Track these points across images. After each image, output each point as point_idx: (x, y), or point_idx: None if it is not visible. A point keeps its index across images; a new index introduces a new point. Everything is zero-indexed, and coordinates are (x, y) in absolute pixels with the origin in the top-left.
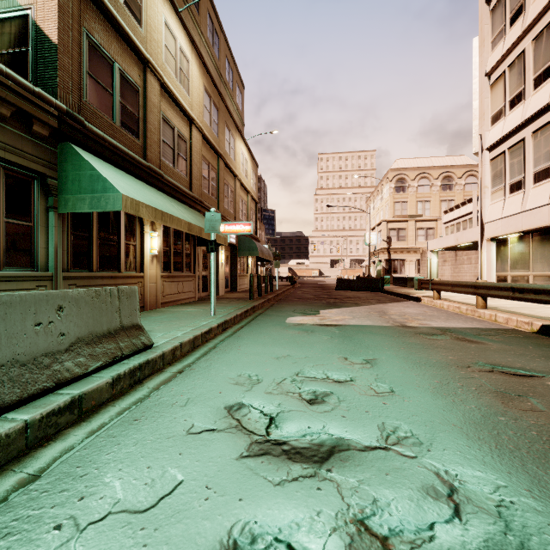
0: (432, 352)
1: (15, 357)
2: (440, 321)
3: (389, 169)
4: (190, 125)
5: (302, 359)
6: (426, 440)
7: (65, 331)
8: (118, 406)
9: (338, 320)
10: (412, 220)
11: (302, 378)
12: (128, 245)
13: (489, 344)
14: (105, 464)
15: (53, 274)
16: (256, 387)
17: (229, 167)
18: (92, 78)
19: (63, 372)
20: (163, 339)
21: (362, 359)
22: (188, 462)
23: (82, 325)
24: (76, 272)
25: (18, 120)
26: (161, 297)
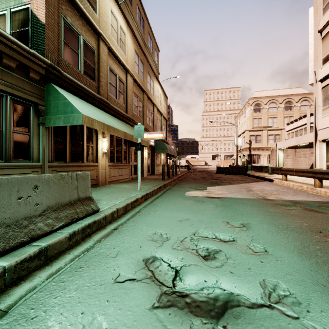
0: (290, 219)
1: (2, 221)
2: (290, 196)
3: (250, 98)
4: (126, 73)
5: (197, 222)
6: (303, 300)
7: (39, 202)
8: (72, 253)
9: (219, 194)
10: (265, 129)
11: (198, 237)
12: (88, 146)
13: None
14: (51, 307)
15: (42, 164)
16: (165, 243)
17: (149, 98)
18: (66, 44)
19: (36, 230)
20: (106, 206)
21: (239, 223)
22: (112, 310)
23: (51, 198)
24: (56, 163)
25: (20, 70)
26: (108, 178)
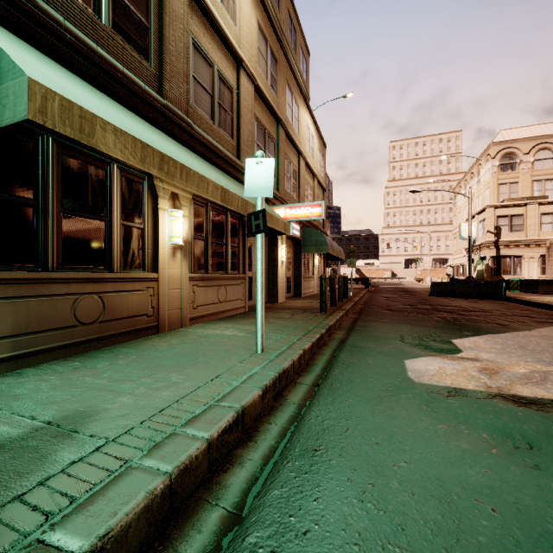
0: None
1: None
2: None
3: (491, 143)
4: (237, 69)
5: None
6: None
7: None
8: None
9: (532, 377)
10: (532, 203)
11: None
12: (128, 228)
13: None
14: None
15: None
16: None
17: (291, 138)
18: None
19: None
20: (55, 503)
21: None
22: None
23: None
24: None
25: None
26: (189, 310)
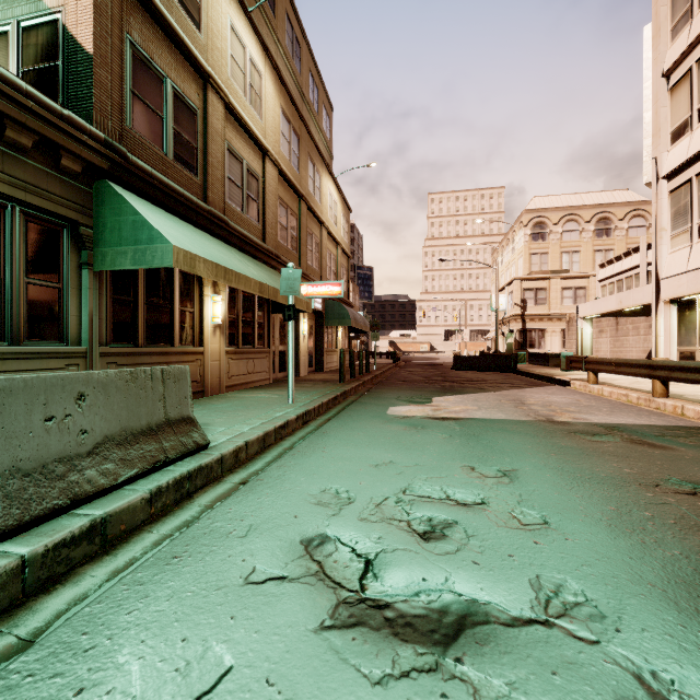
0: (598, 461)
1: (15, 465)
2: (602, 415)
3: (524, 211)
4: (263, 158)
5: (411, 468)
6: (611, 610)
7: (88, 427)
8: (156, 531)
9: (457, 411)
10: (555, 277)
11: (412, 497)
12: (184, 312)
13: (681, 450)
14: (122, 630)
15: (87, 350)
16: (346, 509)
17: (313, 211)
18: (137, 98)
19: (82, 484)
20: (224, 436)
21: (496, 470)
22: (243, 634)
23: (112, 418)
24: (116, 347)
25: (42, 152)
26: (225, 379)
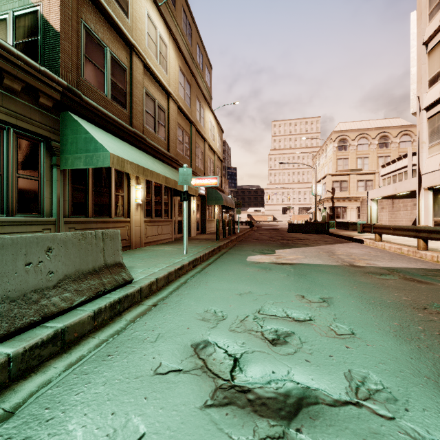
0: (385, 292)
1: (6, 294)
2: (385, 261)
3: (333, 131)
4: (168, 98)
5: (263, 296)
6: (400, 395)
7: (54, 269)
8: (97, 337)
9: (292, 259)
10: (352, 173)
11: (264, 316)
12: (117, 195)
13: (439, 284)
14: (72, 406)
15: (56, 219)
16: (221, 323)
17: (199, 132)
18: (88, 60)
19: (49, 306)
20: (142, 275)
21: (318, 298)
22: (152, 410)
23: (70, 264)
24: (74, 218)
25: (27, 94)
26: (144, 238)
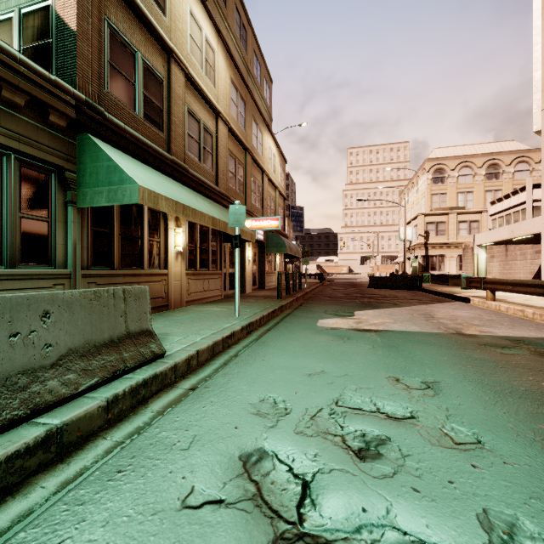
0: (514, 374)
1: None
2: (505, 328)
3: (426, 159)
4: (216, 119)
5: (341, 378)
6: None
7: (53, 341)
8: (109, 438)
9: (377, 324)
10: (452, 213)
11: (344, 409)
12: (151, 241)
13: None
14: None
15: (71, 272)
16: (283, 421)
17: (256, 161)
18: (113, 68)
19: (43, 394)
20: (179, 346)
21: (419, 381)
22: None
23: (76, 333)
24: (95, 270)
25: (33, 110)
26: (186, 295)
